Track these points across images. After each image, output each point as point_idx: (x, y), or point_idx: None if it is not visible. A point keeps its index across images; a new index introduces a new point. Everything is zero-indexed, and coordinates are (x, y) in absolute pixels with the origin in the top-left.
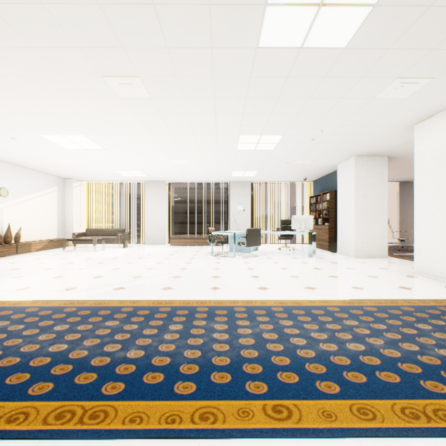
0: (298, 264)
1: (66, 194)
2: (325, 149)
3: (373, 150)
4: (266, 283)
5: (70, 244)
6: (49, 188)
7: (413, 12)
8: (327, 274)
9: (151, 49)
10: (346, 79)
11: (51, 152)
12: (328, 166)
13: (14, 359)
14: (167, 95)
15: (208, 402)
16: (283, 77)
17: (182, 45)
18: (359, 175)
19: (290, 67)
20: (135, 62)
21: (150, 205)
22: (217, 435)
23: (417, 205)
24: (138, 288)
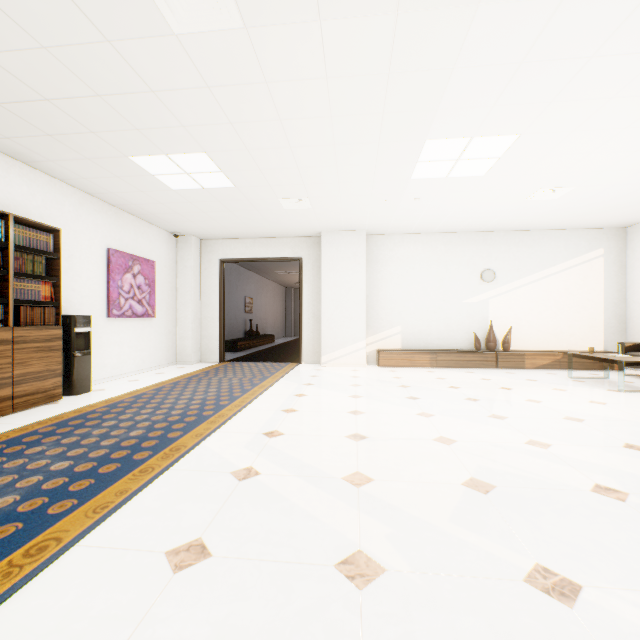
0: None
1: (627, 258)
2: None
3: None
4: None
5: None
6: (579, 255)
7: None
8: None
9: None
10: None
11: (486, 195)
12: None
13: None
14: None
15: None
16: None
17: None
18: None
19: None
20: None
21: None
22: None
23: None
24: (232, 495)
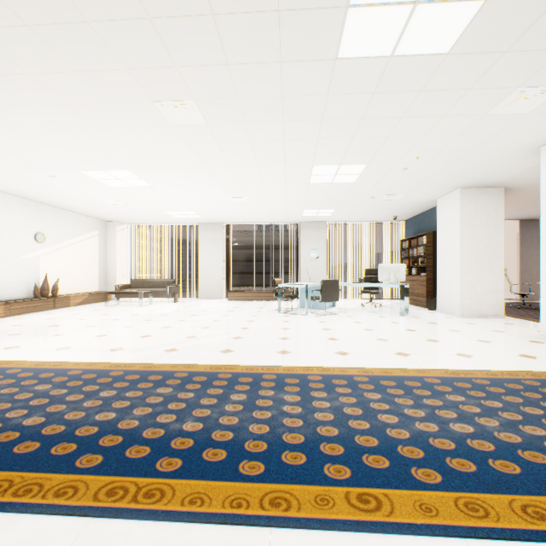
0: (387, 324)
1: (108, 239)
2: (421, 180)
3: (484, 180)
4: (346, 347)
5: (113, 297)
6: (89, 232)
7: (538, 4)
8: (423, 338)
9: (209, 67)
10: (449, 92)
11: (92, 191)
12: (425, 202)
13: (58, 427)
14: (227, 120)
15: (280, 486)
16: (369, 93)
17: (246, 61)
18: (466, 213)
19: (378, 80)
20: (190, 83)
21: (205, 251)
22: (291, 525)
23: (544, 250)
24: (192, 350)
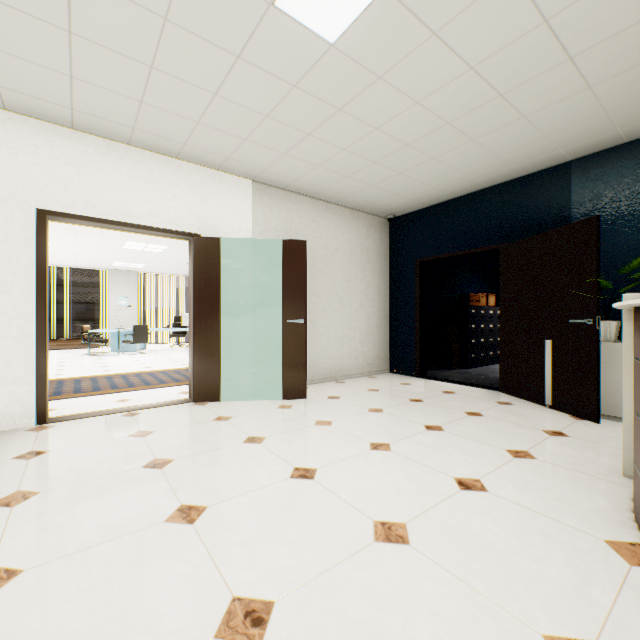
0: (185, 355)
1: None
2: None
3: None
4: (152, 365)
5: None
6: None
7: None
8: None
9: None
10: None
11: None
12: None
13: None
14: None
15: (120, 389)
16: None
17: None
18: None
19: None
20: None
21: None
22: (126, 391)
23: None
24: None
